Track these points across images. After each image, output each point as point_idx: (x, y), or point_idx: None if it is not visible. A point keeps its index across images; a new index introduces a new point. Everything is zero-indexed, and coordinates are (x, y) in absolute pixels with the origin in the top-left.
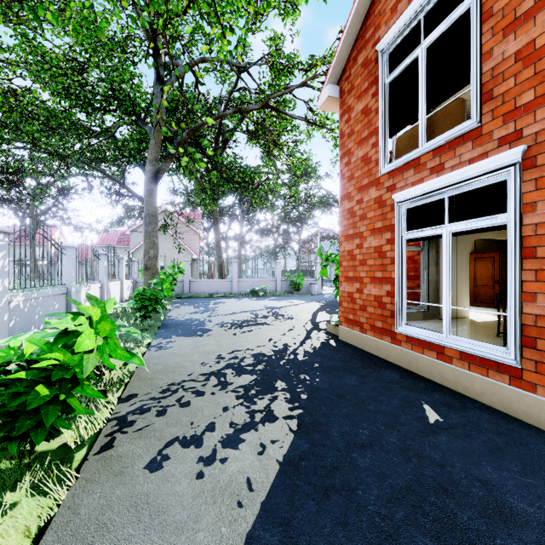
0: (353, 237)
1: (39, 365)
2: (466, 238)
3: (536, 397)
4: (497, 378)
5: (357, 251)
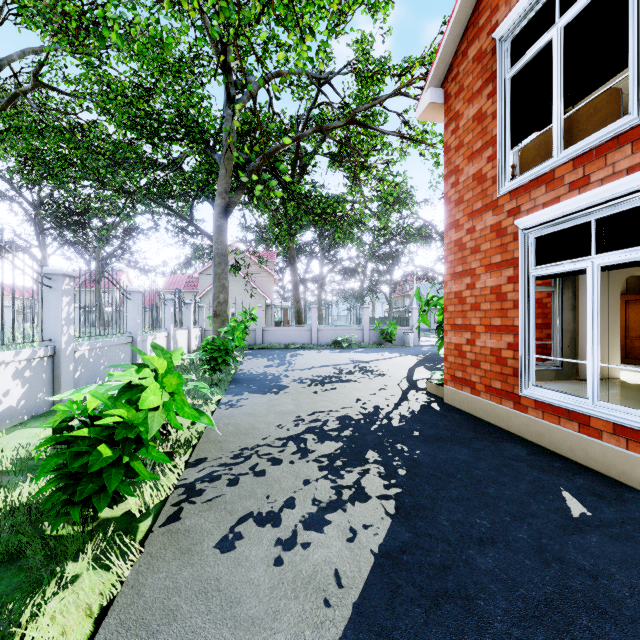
0: (462, 275)
1: (102, 422)
2: (615, 274)
3: None
4: None
5: (467, 293)
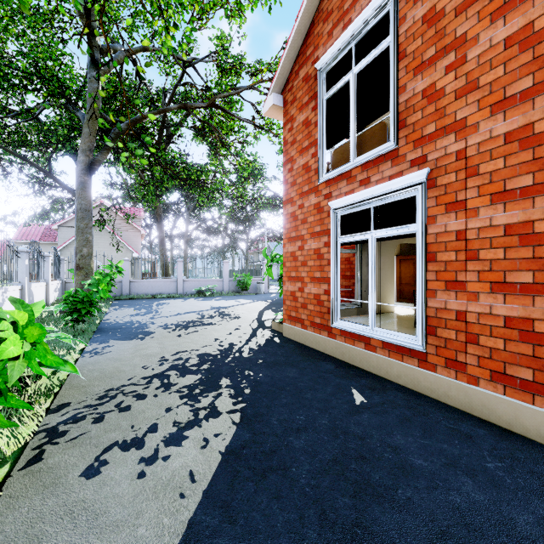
0: (296, 239)
1: None
2: (392, 242)
3: (436, 375)
4: (410, 362)
5: (299, 253)
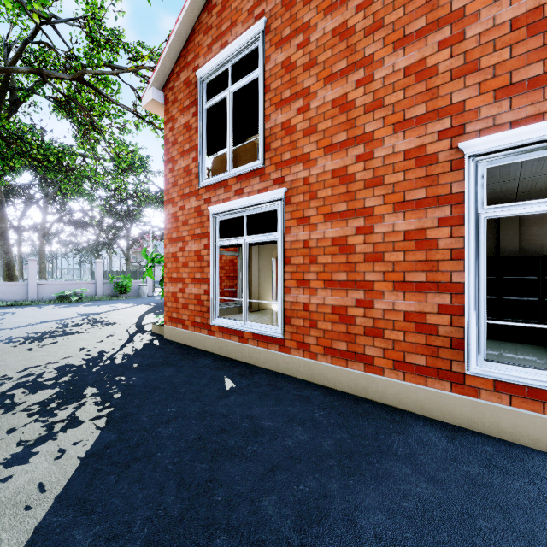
0: (177, 240)
1: None
2: (270, 246)
3: (291, 356)
4: (273, 348)
5: (180, 254)
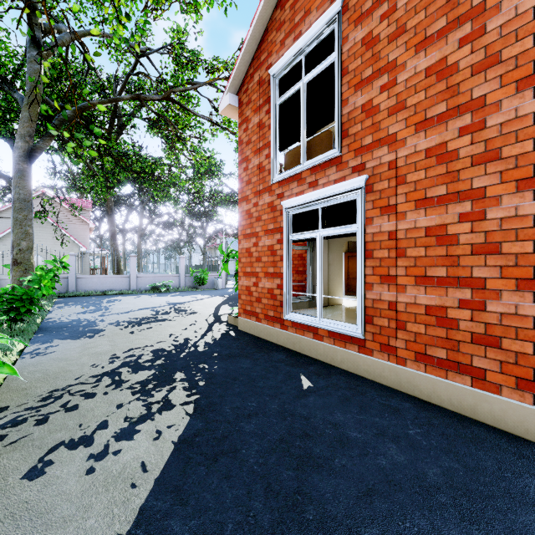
0: (251, 236)
1: None
2: (340, 240)
3: (373, 359)
4: (351, 348)
5: (253, 249)
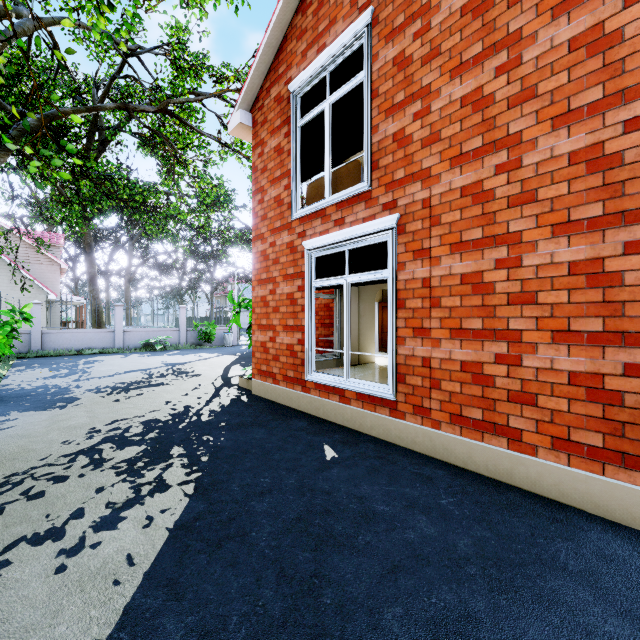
0: (267, 282)
1: None
2: (373, 287)
3: (405, 423)
4: (382, 412)
5: (270, 297)
